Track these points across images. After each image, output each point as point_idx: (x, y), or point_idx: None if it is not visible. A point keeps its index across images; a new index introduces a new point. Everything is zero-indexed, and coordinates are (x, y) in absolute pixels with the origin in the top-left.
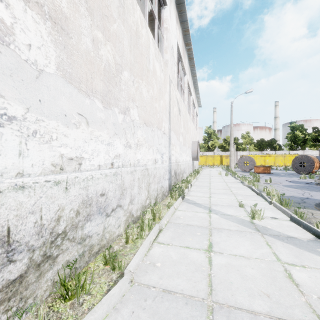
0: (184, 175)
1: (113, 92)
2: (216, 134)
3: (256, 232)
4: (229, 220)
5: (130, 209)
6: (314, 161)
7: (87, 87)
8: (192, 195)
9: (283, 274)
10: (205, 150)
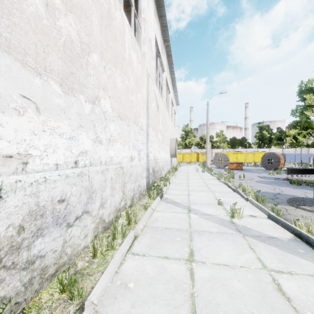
0: (163, 173)
1: (78, 75)
2: (193, 132)
3: (237, 233)
4: (209, 221)
5: (101, 214)
6: (280, 158)
7: (37, 63)
8: (170, 193)
9: (273, 286)
10: (182, 148)
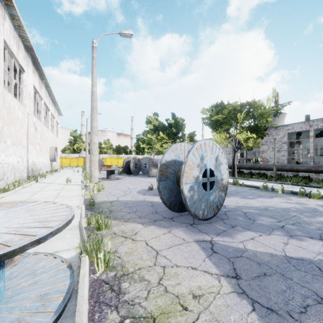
0: (41, 172)
1: (1, 137)
2: (82, 138)
3: (64, 185)
4: (57, 184)
5: (7, 181)
6: None
7: None
8: (43, 180)
9: (61, 187)
10: (71, 152)
